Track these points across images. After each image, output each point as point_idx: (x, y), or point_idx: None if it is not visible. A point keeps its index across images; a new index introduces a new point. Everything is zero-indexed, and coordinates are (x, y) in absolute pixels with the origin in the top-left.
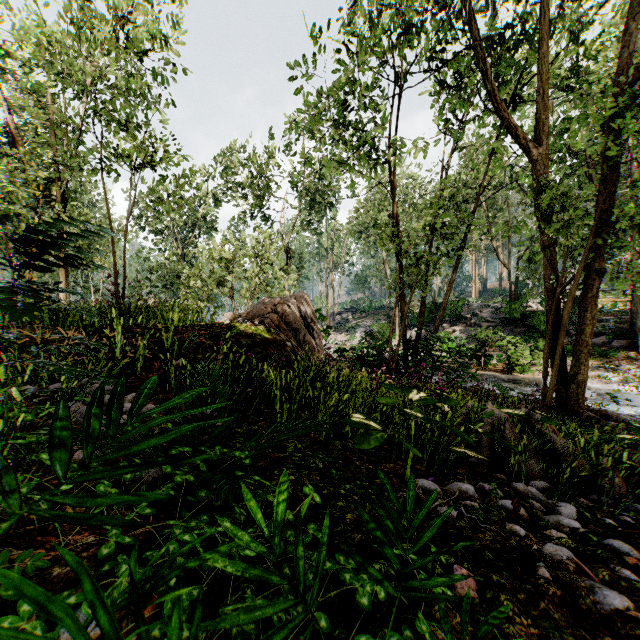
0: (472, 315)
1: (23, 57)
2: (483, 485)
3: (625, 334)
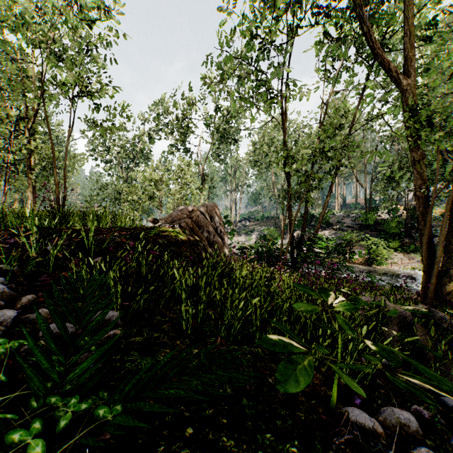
0: (337, 222)
1: None
2: (420, 410)
3: None
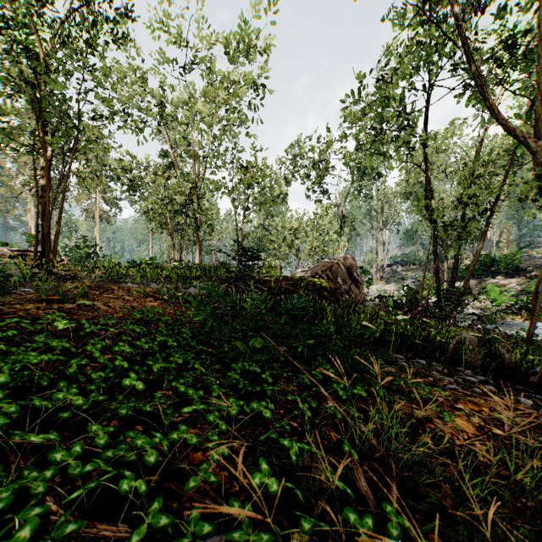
0: (533, 267)
1: (182, 120)
2: (433, 363)
3: None
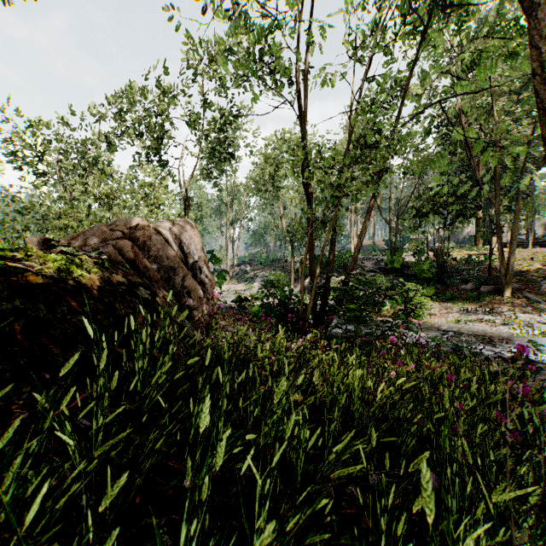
0: (356, 266)
1: None
2: None
3: (488, 281)
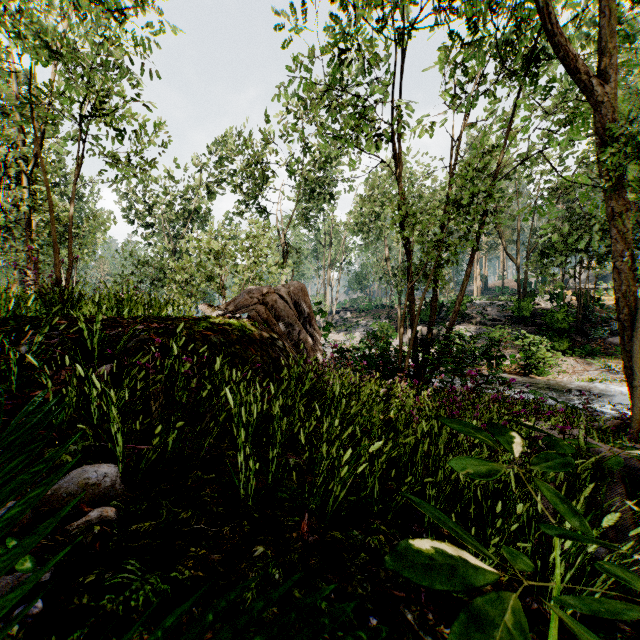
0: (477, 313)
1: None
2: None
3: None
